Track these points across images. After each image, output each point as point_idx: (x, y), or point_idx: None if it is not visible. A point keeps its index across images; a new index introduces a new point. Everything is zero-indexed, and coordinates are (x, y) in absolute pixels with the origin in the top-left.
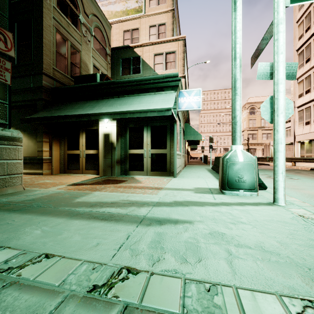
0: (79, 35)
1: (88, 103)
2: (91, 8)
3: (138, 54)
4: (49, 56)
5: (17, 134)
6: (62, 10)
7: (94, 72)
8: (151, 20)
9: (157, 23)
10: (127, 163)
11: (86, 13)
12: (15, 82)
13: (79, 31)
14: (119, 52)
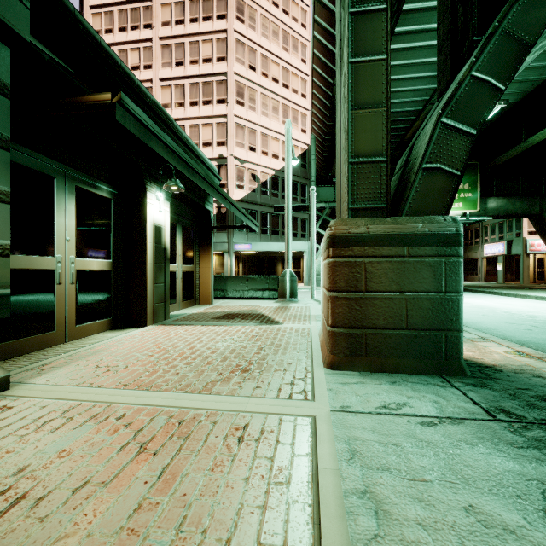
0: None
1: None
2: None
3: None
4: None
5: None
6: None
7: None
8: None
9: None
10: None
11: None
12: None
13: None
14: None
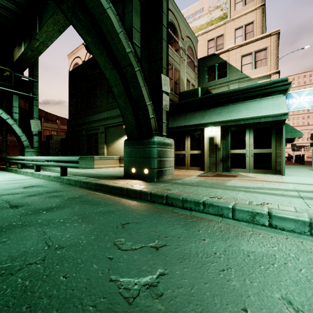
0: (178, 58)
1: (196, 113)
2: (185, 31)
3: (224, 59)
4: None
5: (173, 141)
6: (169, 43)
7: (187, 85)
8: (237, 22)
9: (244, 24)
10: (229, 161)
11: (182, 38)
12: None
13: (178, 54)
14: (204, 61)
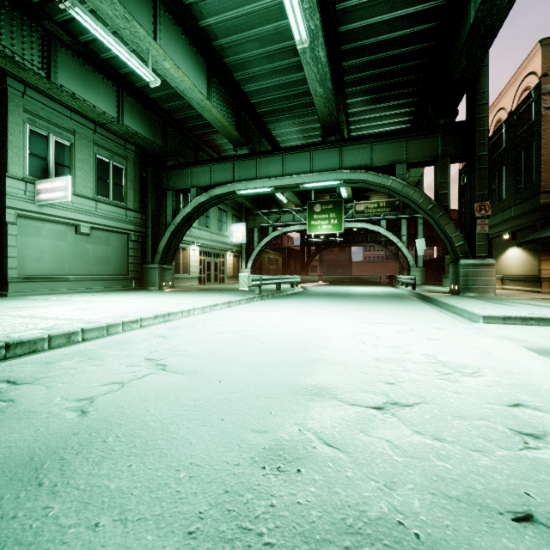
0: None
1: None
2: None
3: None
4: (549, 170)
5: (491, 262)
6: None
7: None
8: None
9: None
10: None
11: None
12: (521, 206)
13: None
14: None
